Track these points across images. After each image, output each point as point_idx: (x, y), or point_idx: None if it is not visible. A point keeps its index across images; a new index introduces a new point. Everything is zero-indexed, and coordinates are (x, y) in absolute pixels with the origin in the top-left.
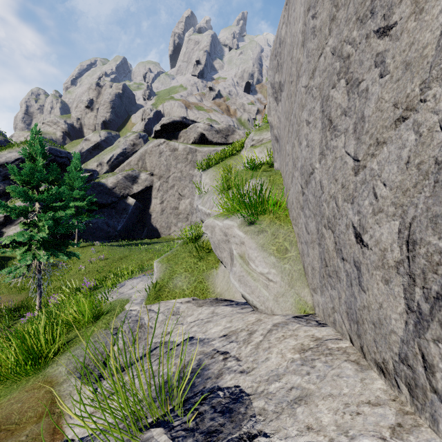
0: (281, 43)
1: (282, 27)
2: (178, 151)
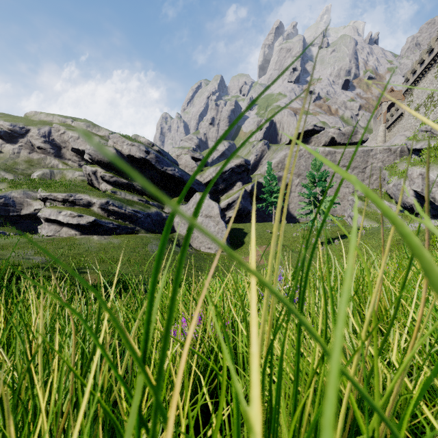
0: None
1: None
2: None
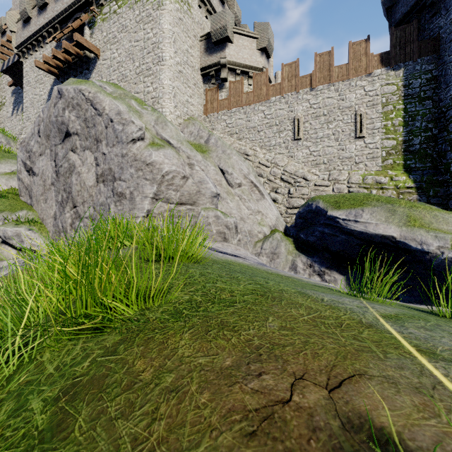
0: (33, 152)
1: (34, 147)
2: None
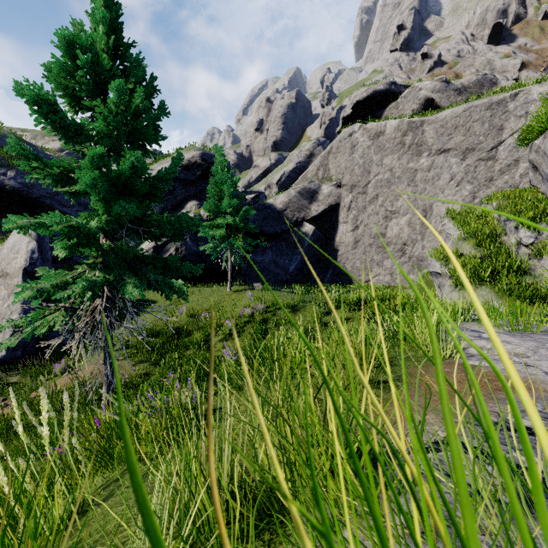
0: None
1: None
2: (385, 135)
